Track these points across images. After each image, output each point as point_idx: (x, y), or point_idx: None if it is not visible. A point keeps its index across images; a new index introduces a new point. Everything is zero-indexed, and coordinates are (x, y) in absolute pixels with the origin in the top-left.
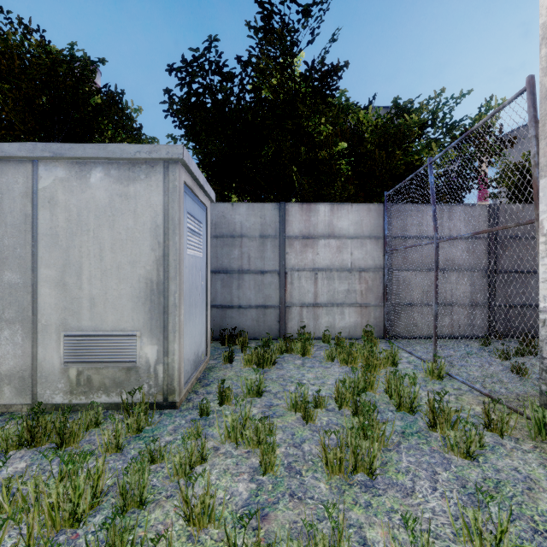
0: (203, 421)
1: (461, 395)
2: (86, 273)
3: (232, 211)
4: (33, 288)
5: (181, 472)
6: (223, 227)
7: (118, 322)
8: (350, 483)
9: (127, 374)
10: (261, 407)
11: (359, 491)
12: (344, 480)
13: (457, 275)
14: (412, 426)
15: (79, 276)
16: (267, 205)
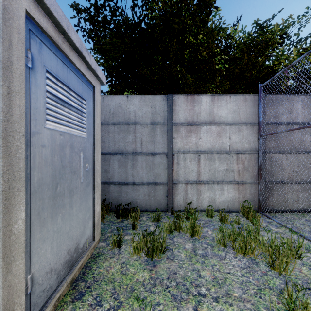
0: None
1: None
2: None
3: (127, 102)
4: None
5: None
6: (119, 116)
7: None
8: None
9: None
10: None
11: None
12: None
13: None
14: None
15: None
16: (156, 97)
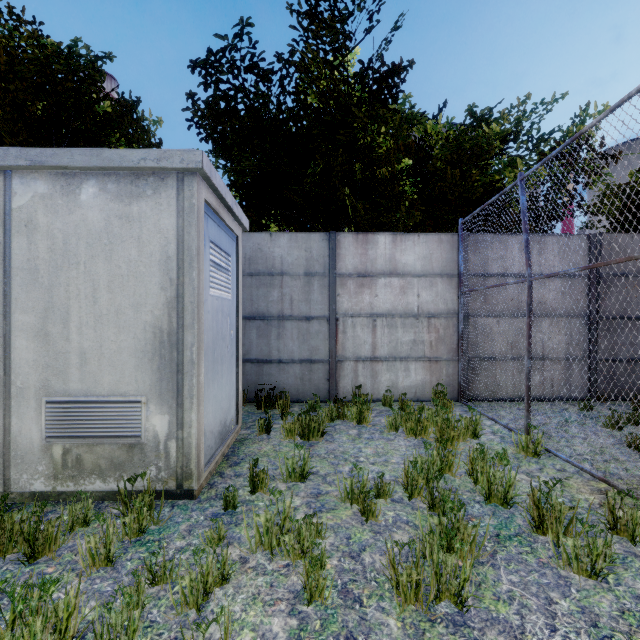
0: (229, 517)
1: (568, 479)
2: (75, 320)
3: (271, 243)
4: (5, 339)
5: (192, 600)
6: (259, 263)
7: (117, 384)
8: (432, 618)
9: (129, 453)
10: (305, 496)
11: (445, 633)
12: (423, 613)
13: (550, 322)
14: (508, 525)
15: (65, 323)
16: (313, 235)
